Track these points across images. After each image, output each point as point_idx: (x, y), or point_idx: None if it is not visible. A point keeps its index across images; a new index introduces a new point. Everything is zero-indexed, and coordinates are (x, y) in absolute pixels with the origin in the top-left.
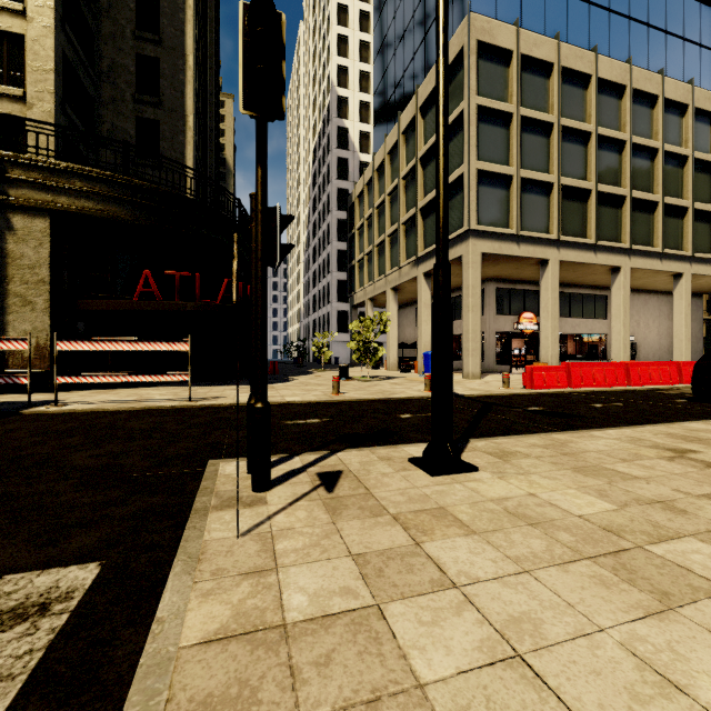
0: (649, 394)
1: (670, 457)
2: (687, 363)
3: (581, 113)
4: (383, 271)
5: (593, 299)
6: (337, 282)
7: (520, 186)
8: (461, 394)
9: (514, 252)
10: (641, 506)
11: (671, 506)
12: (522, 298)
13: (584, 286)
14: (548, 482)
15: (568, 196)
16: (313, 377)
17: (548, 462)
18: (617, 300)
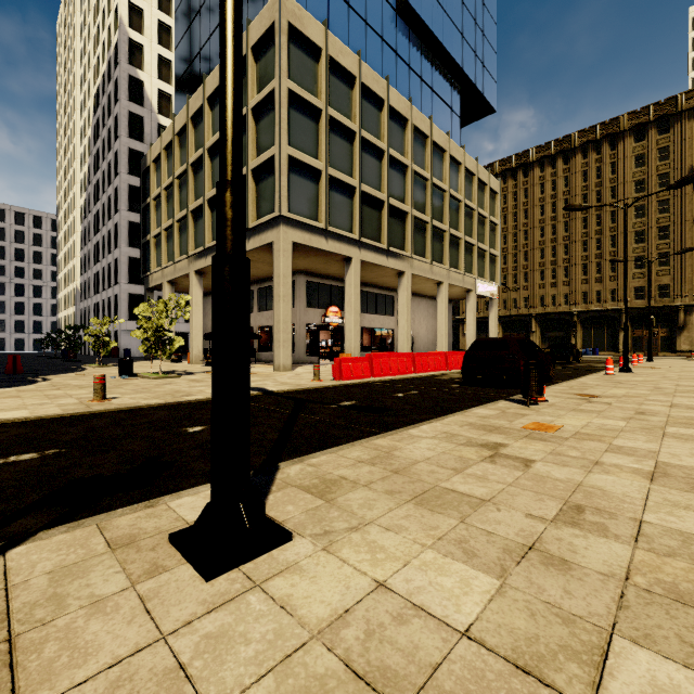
0: (432, 381)
1: (490, 456)
2: (451, 353)
3: (377, 132)
4: (186, 251)
5: (384, 298)
6: (128, 260)
7: (328, 183)
8: (271, 391)
9: (323, 246)
10: (520, 565)
11: (546, 553)
12: (329, 293)
13: (378, 286)
14: (394, 541)
15: (367, 202)
16: (80, 375)
17: (382, 492)
18: (402, 300)
